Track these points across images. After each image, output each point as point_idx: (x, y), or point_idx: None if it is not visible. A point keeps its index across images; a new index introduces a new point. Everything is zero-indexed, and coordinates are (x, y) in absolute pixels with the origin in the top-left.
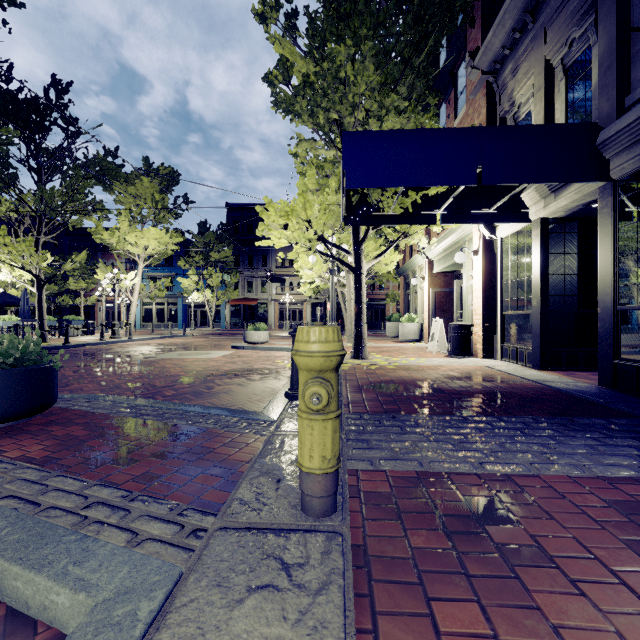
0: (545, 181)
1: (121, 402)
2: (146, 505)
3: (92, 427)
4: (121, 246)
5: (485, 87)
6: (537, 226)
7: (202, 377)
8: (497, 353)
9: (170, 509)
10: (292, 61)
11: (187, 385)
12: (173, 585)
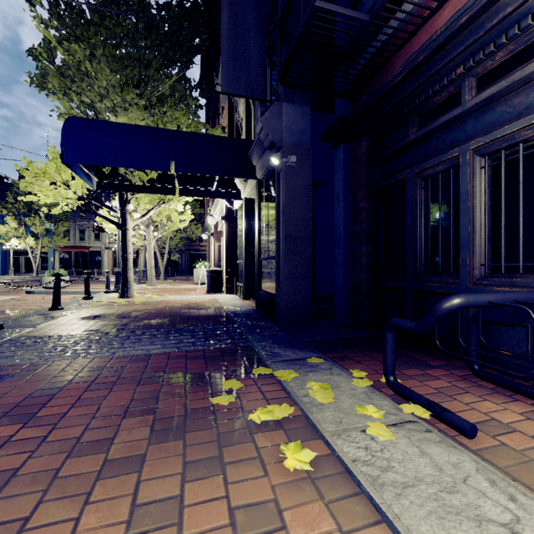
0: (217, 175)
1: None
2: None
3: None
4: None
5: (228, 100)
6: (244, 203)
7: None
8: (235, 290)
9: None
10: (55, 44)
11: None
12: None
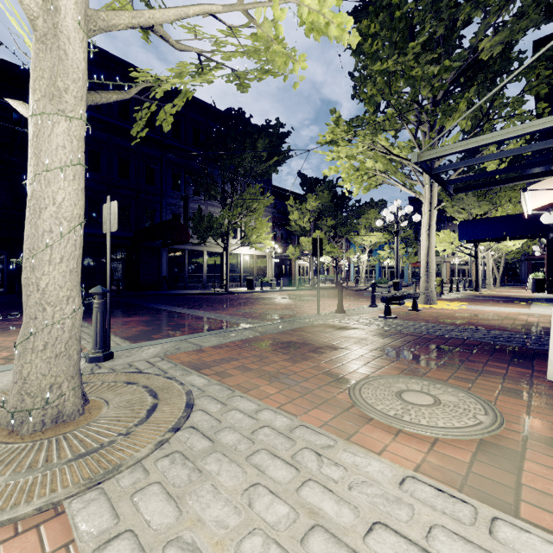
0: (529, 235)
1: None
2: None
3: None
4: (360, 242)
5: None
6: None
7: None
8: None
9: None
10: None
11: None
12: None
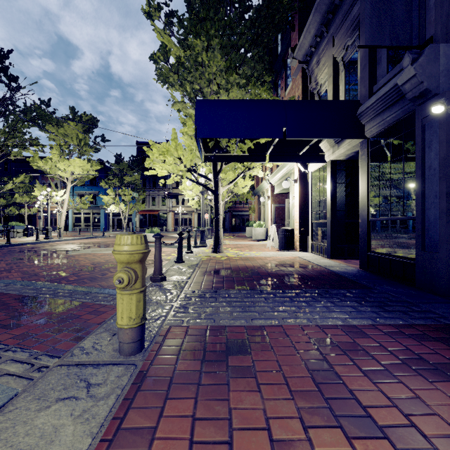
0: (325, 137)
1: (30, 285)
2: (14, 353)
3: (1, 303)
4: (53, 171)
5: (301, 71)
6: (329, 165)
7: (102, 267)
8: (309, 248)
9: (30, 355)
10: (169, 47)
11: (88, 273)
12: (8, 400)
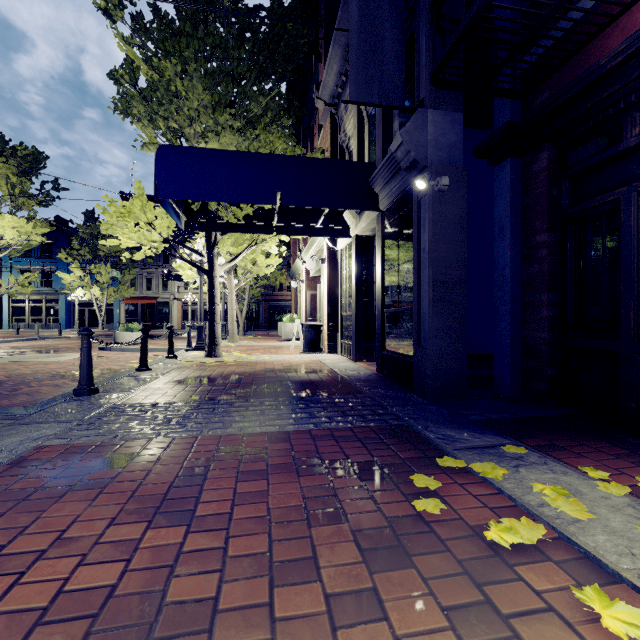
0: (331, 207)
1: None
2: None
3: None
4: None
5: (329, 117)
6: (354, 242)
7: (21, 380)
8: (338, 349)
9: None
10: (138, 63)
11: None
12: None
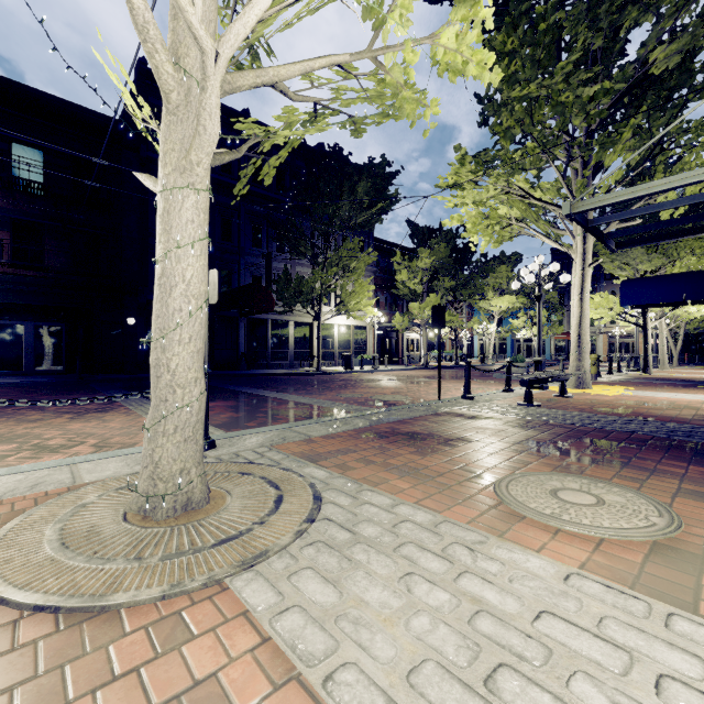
0: None
1: None
2: None
3: None
4: (487, 308)
5: None
6: None
7: None
8: None
9: None
10: None
11: None
12: None
